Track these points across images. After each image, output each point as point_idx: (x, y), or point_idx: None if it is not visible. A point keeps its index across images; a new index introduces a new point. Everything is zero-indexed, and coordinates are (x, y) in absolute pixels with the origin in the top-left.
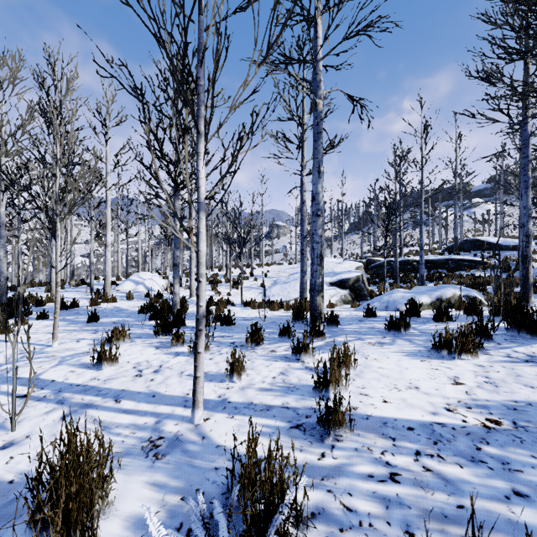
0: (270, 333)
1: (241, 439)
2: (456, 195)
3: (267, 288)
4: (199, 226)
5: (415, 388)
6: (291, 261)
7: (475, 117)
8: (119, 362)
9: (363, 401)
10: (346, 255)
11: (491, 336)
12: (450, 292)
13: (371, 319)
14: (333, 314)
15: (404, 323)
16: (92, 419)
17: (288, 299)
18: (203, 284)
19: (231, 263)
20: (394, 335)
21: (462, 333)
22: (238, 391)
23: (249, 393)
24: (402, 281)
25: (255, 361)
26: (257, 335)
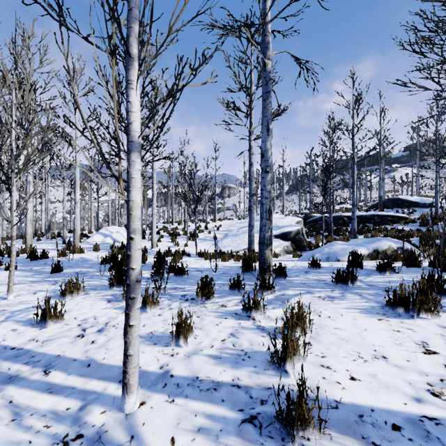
0: (221, 285)
1: (179, 441)
2: (380, 160)
3: (219, 240)
4: (130, 170)
5: (383, 359)
6: (240, 216)
7: (407, 86)
8: (66, 318)
9: (327, 377)
10: (286, 212)
11: (444, 292)
12: (385, 244)
13: (316, 270)
14: (281, 266)
15: (352, 276)
16: (8, 400)
17: (237, 249)
18: (136, 242)
19: (188, 218)
20: (342, 288)
21: (421, 290)
22: (183, 359)
23: (195, 362)
24: (335, 234)
25: (204, 318)
26: (207, 289)
